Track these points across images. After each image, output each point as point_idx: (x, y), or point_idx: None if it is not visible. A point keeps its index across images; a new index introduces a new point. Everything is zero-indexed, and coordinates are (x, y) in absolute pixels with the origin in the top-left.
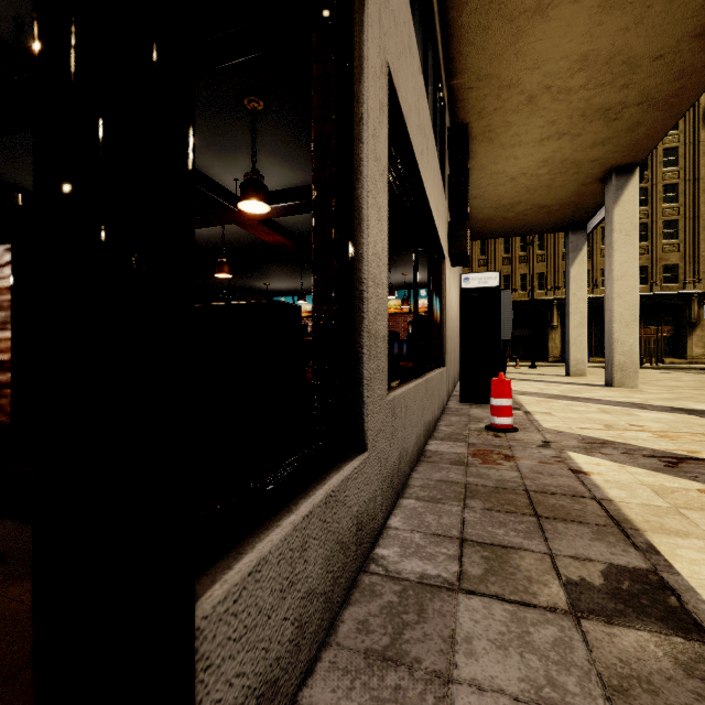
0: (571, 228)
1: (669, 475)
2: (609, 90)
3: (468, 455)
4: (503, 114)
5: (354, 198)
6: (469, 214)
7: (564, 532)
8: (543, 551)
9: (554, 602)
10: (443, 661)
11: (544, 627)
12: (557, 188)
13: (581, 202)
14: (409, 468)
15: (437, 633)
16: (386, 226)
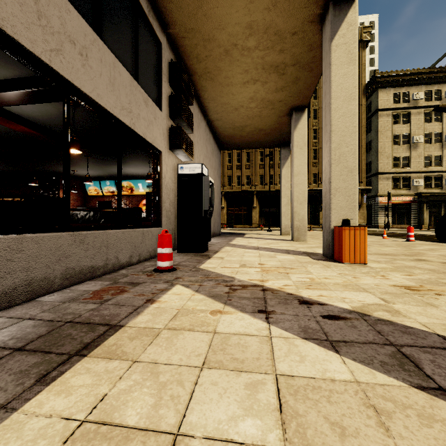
0: (282, 145)
1: (214, 299)
2: (273, 53)
3: (91, 292)
4: (213, 60)
5: None
6: (218, 131)
7: (4, 366)
8: None
9: None
10: None
11: None
12: (266, 118)
13: (282, 128)
14: None
15: None
16: None
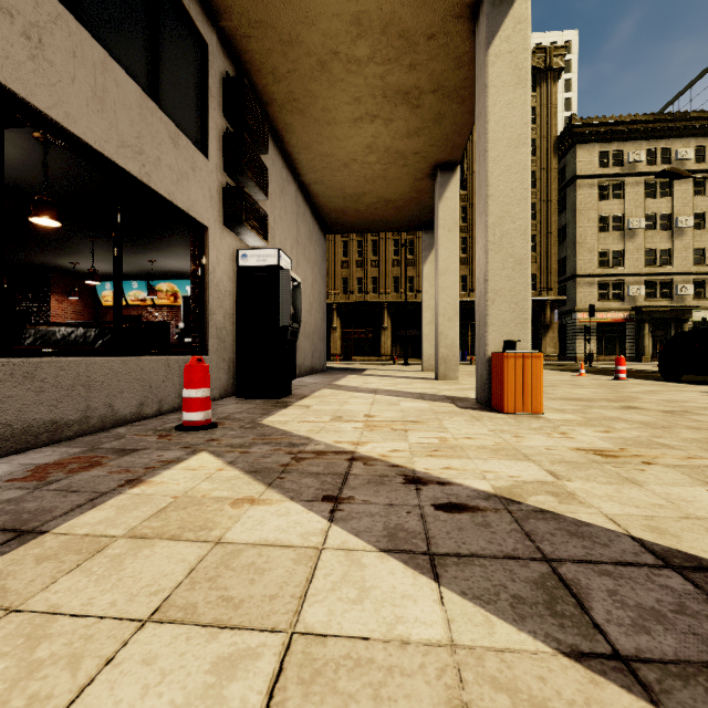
0: (424, 227)
1: (253, 478)
2: (399, 69)
3: (33, 467)
4: (301, 79)
5: None
6: (319, 202)
7: None
8: None
9: None
10: None
11: None
12: (395, 181)
13: (422, 199)
14: None
15: None
16: None
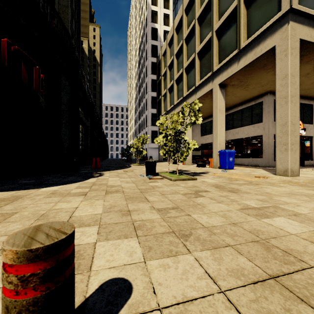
0: None
1: None
2: None
3: None
4: None
5: (312, 147)
6: None
7: None
8: None
9: None
10: None
11: None
12: None
13: None
14: None
15: None
16: None
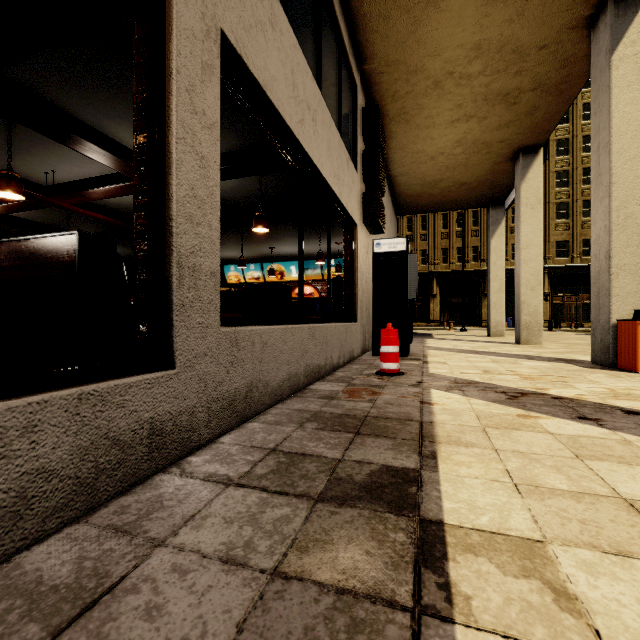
0: (491, 204)
1: (502, 405)
2: (505, 77)
3: (341, 392)
4: (415, 97)
5: (166, 145)
6: (399, 190)
7: (368, 444)
8: (336, 457)
9: (308, 491)
10: (168, 532)
11: (281, 508)
12: (474, 167)
13: (496, 179)
14: (271, 399)
15: (182, 514)
16: (218, 175)
